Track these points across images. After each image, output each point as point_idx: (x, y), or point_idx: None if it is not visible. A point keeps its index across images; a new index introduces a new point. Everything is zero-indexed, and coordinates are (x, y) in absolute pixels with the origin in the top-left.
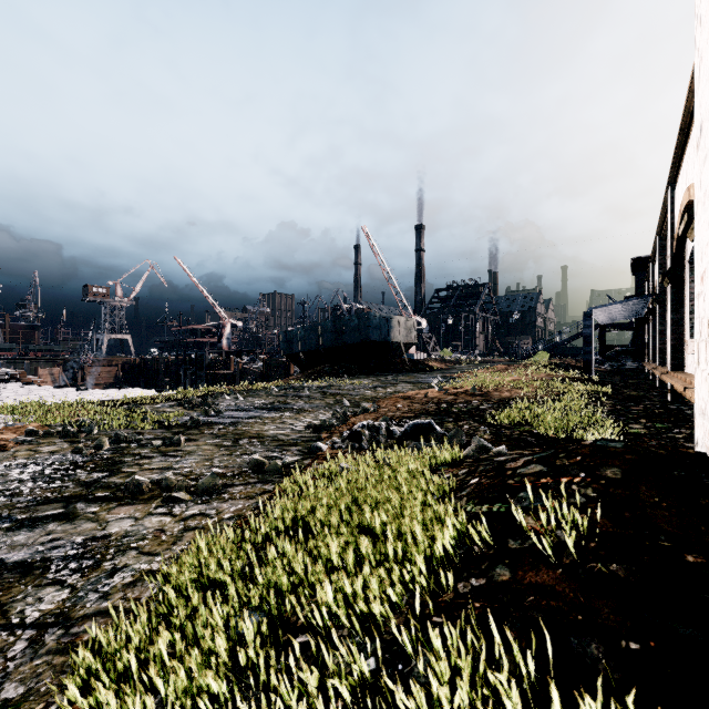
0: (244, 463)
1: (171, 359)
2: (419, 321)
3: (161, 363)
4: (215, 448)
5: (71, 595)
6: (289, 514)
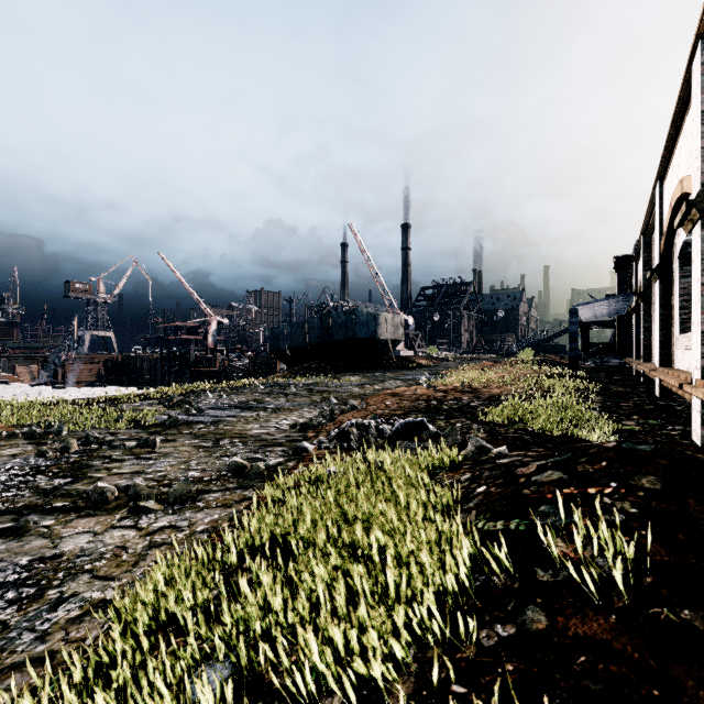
0: (223, 466)
1: (155, 356)
2: (405, 319)
3: (145, 361)
4: (193, 449)
5: (0, 636)
6: (269, 529)
